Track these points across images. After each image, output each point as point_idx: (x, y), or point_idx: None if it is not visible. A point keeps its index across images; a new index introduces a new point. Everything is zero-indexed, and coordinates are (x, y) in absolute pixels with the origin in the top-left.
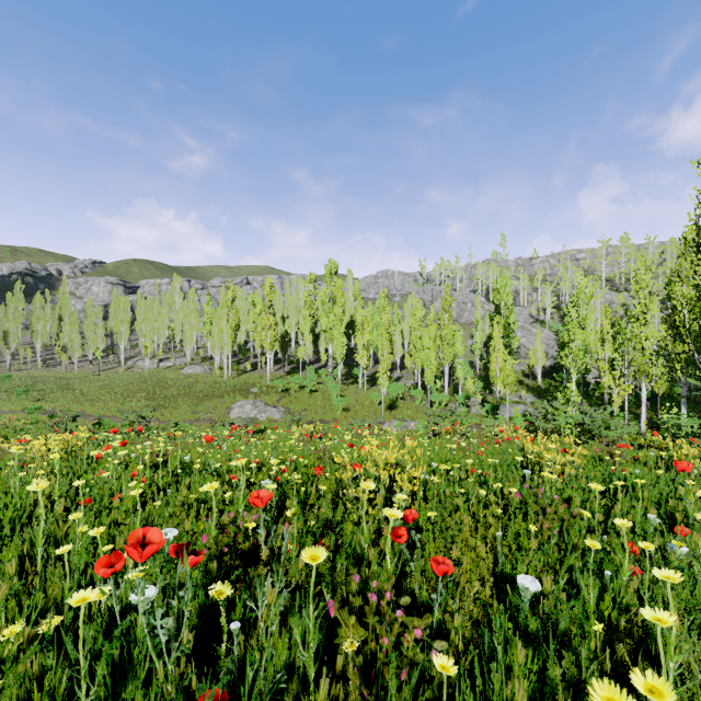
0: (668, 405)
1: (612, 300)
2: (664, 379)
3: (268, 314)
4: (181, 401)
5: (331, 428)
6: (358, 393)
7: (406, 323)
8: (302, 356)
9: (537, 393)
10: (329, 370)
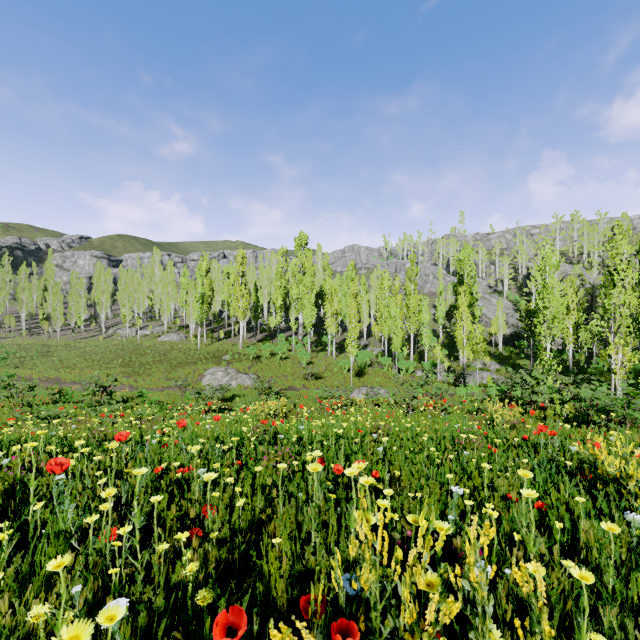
0: (632, 372)
1: (567, 272)
2: (630, 347)
3: (241, 284)
4: (155, 368)
5: (300, 396)
6: (327, 360)
7: (373, 294)
8: (274, 324)
9: (500, 360)
10: (299, 338)
